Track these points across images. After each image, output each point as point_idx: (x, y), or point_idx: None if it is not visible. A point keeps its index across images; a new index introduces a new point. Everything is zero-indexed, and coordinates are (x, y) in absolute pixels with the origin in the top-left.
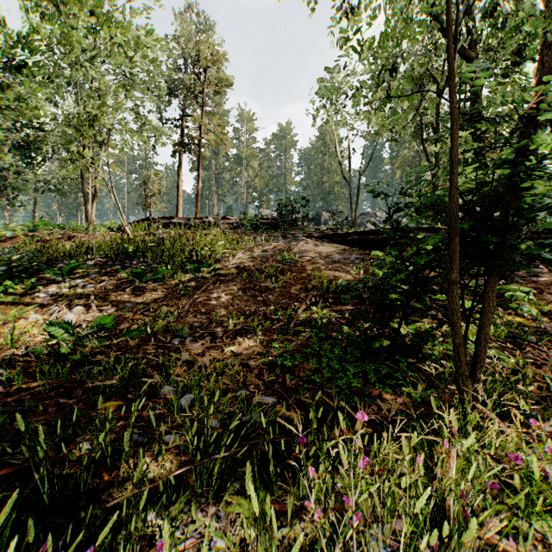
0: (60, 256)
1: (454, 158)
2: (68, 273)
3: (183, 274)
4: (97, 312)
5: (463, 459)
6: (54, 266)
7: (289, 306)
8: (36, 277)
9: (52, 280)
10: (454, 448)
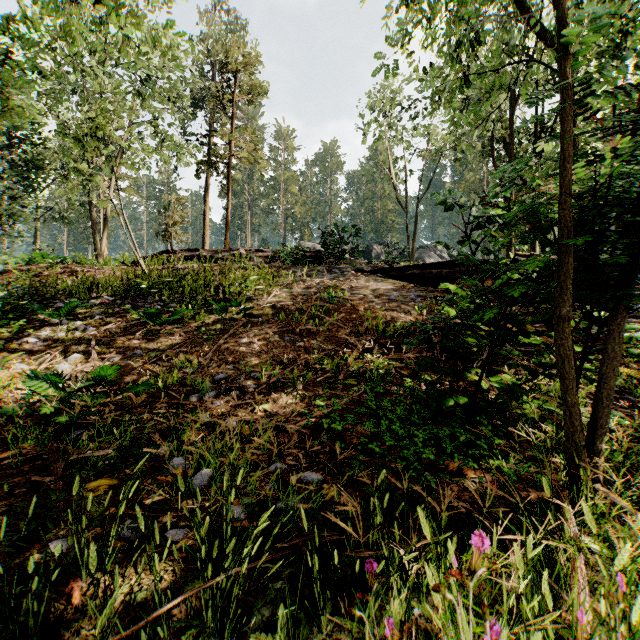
0: (59, 294)
1: (566, 148)
2: (66, 314)
3: (207, 315)
4: (98, 361)
5: (592, 569)
6: (51, 306)
7: (336, 354)
8: (27, 318)
9: (46, 322)
10: (580, 554)
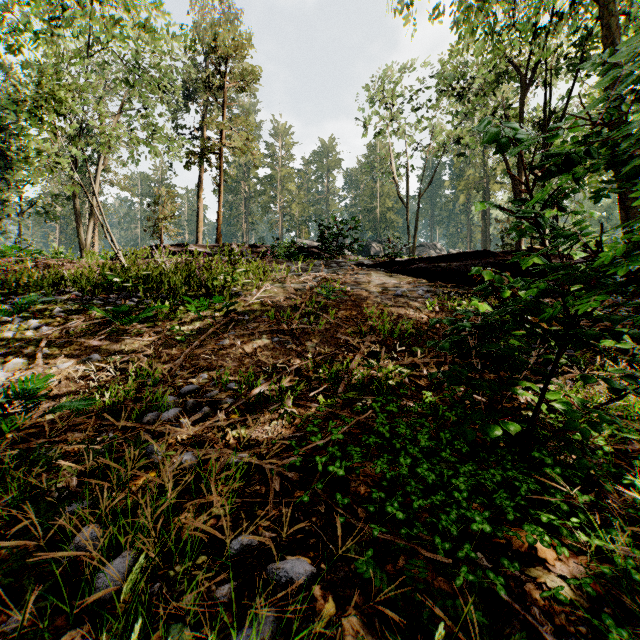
0: (23, 289)
1: None
2: (20, 311)
3: (185, 312)
4: (43, 368)
5: None
6: (10, 302)
7: (335, 358)
8: None
9: None
10: None
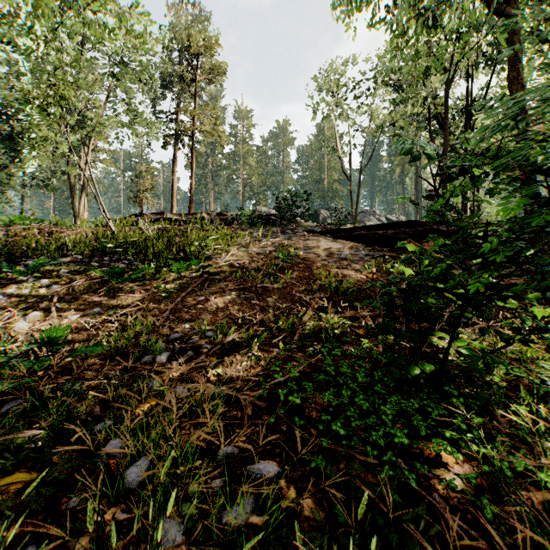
0: (32, 253)
1: None
2: (33, 272)
3: (167, 273)
4: (57, 319)
5: None
6: (23, 264)
7: (291, 311)
8: None
9: (14, 280)
10: None
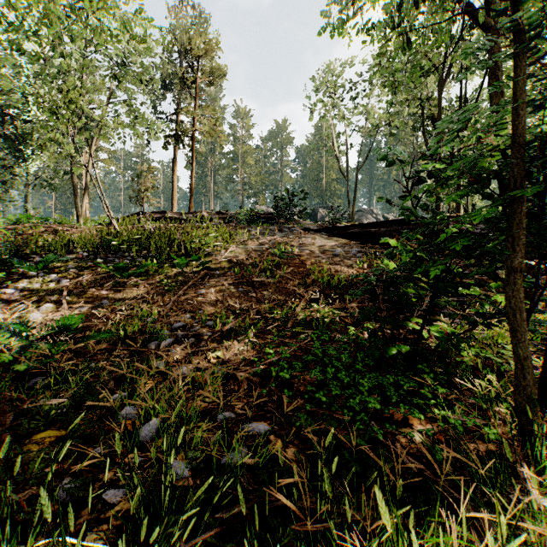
0: (40, 250)
1: (518, 95)
2: (43, 267)
3: (170, 269)
4: (67, 310)
5: None
6: (31, 260)
7: (286, 303)
8: (8, 271)
9: (24, 275)
10: None
